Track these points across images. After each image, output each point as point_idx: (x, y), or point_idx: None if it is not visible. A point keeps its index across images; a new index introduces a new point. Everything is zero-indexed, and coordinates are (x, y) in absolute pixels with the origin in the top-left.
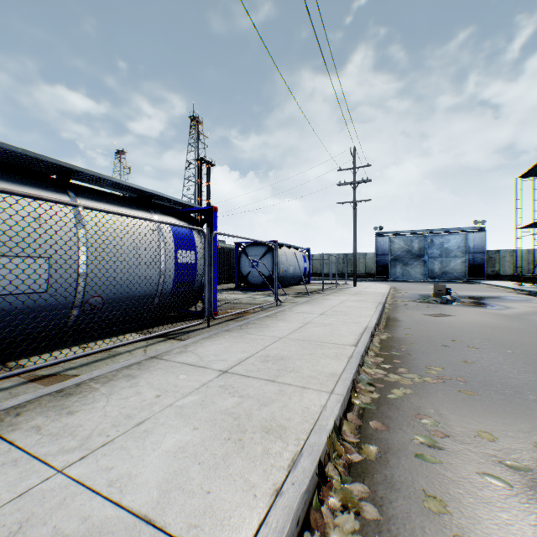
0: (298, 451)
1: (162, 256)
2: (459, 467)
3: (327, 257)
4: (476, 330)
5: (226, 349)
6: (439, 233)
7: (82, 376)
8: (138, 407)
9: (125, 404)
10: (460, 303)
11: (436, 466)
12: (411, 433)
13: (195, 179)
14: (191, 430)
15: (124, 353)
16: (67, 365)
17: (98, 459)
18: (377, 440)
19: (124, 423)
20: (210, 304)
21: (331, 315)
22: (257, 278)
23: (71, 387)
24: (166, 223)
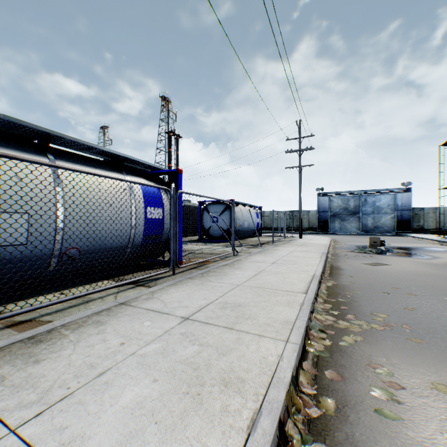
0: (257, 409)
1: (133, 212)
2: (421, 425)
3: (276, 213)
4: (411, 278)
5: (189, 296)
6: (371, 193)
7: (55, 322)
8: (101, 355)
9: (90, 351)
10: (393, 253)
11: (397, 424)
12: (367, 384)
13: (166, 149)
14: (151, 382)
15: (97, 299)
16: (43, 311)
17: (54, 416)
18: (333, 392)
19: (86, 373)
20: (175, 254)
21: (281, 264)
22: (217, 231)
23: (43, 333)
24: (135, 183)
